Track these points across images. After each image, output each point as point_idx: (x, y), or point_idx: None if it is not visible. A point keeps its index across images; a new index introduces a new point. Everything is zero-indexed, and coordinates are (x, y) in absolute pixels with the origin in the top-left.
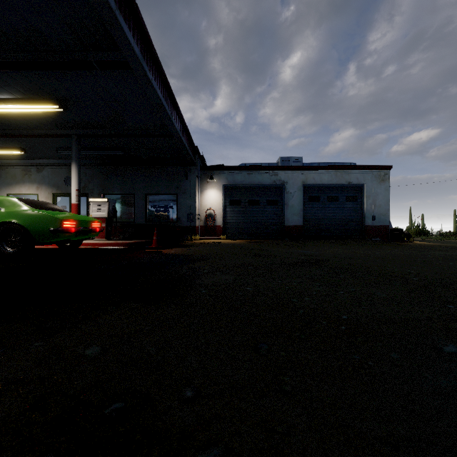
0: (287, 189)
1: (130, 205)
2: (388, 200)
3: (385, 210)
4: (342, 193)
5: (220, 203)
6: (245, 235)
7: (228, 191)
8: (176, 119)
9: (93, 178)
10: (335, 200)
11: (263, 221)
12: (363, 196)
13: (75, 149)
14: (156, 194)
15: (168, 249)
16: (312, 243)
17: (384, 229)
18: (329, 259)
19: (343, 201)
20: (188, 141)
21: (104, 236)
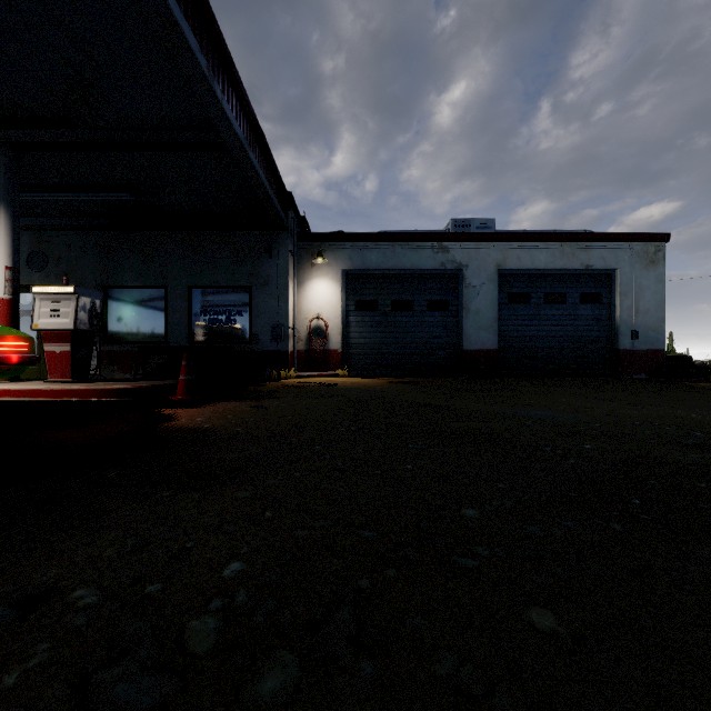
0: (467, 279)
1: (158, 309)
2: (663, 300)
3: (656, 319)
4: (573, 288)
5: (337, 305)
6: (386, 369)
7: (353, 283)
8: (228, 97)
9: (83, 256)
10: (560, 300)
11: (421, 342)
12: (614, 293)
13: (3, 175)
14: (210, 287)
15: (199, 408)
16: (524, 385)
17: (655, 357)
18: (707, 463)
19: (574, 303)
20: (269, 171)
21: (68, 373)
